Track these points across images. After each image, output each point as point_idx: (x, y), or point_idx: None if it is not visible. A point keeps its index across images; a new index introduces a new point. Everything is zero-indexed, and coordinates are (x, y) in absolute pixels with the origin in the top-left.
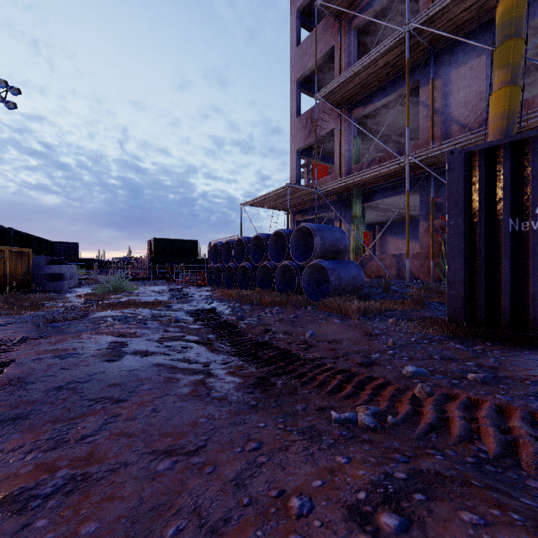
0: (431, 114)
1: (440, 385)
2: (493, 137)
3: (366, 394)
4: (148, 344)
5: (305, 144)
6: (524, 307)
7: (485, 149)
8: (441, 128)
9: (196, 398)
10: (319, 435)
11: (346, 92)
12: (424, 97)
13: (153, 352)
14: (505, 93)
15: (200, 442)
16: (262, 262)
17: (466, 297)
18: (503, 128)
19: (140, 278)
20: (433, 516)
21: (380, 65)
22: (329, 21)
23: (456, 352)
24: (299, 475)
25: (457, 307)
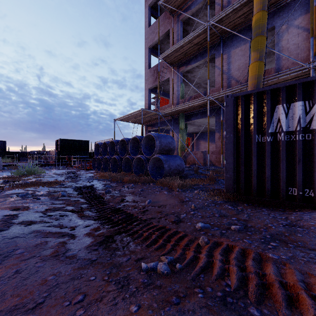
0: (221, 73)
1: (215, 235)
2: (250, 88)
3: (170, 245)
4: (34, 215)
5: (153, 85)
6: (263, 184)
7: (244, 95)
8: (226, 81)
9: (54, 258)
10: (128, 284)
11: (176, 56)
12: (218, 63)
13: (36, 221)
14: (256, 65)
15: (40, 299)
16: (125, 156)
17: (234, 178)
18: (255, 84)
19: (50, 164)
20: None
21: (194, 43)
22: (167, 14)
23: (228, 211)
24: None
25: (230, 184)
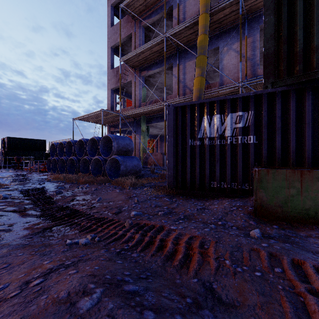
0: (177, 82)
1: (143, 219)
2: (194, 99)
3: (101, 229)
4: None
5: (116, 86)
6: (195, 179)
7: (181, 106)
8: (182, 89)
9: None
10: (50, 253)
11: (137, 61)
12: (175, 72)
13: None
14: (199, 80)
15: None
16: (84, 156)
17: (174, 175)
18: (198, 96)
19: None
20: (57, 275)
21: (154, 50)
22: (130, 18)
23: (164, 202)
24: (16, 274)
25: (171, 180)
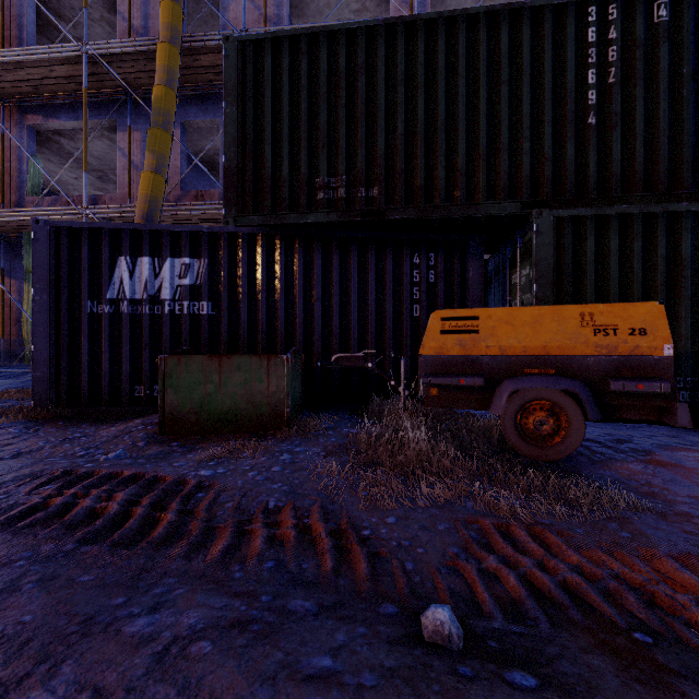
0: (128, 168)
1: None
2: (137, 217)
3: None
4: None
5: None
6: (101, 383)
7: (69, 227)
8: None
9: None
10: None
11: (8, 81)
12: (124, 144)
13: None
14: (150, 178)
15: None
16: None
17: (53, 378)
18: (146, 211)
19: None
20: None
21: (59, 73)
22: None
23: None
24: None
25: (43, 389)
